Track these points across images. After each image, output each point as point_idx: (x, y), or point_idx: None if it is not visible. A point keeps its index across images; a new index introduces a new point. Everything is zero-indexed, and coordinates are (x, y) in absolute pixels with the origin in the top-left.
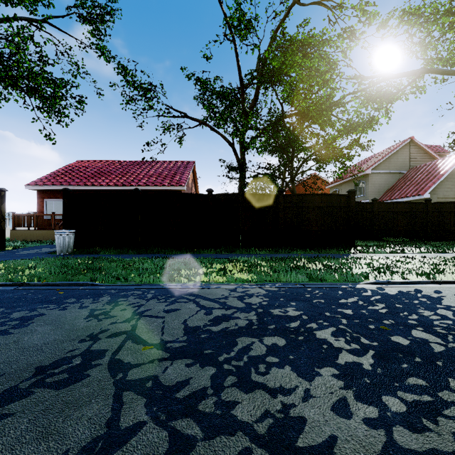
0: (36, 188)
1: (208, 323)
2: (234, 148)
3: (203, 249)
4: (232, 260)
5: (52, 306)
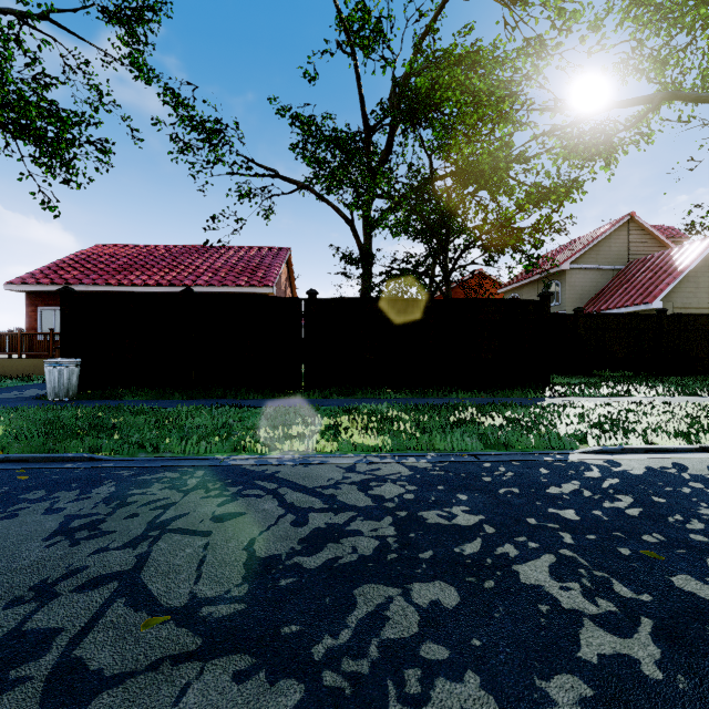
0: (23, 289)
1: (298, 546)
2: (355, 228)
3: (302, 391)
4: (350, 410)
5: None
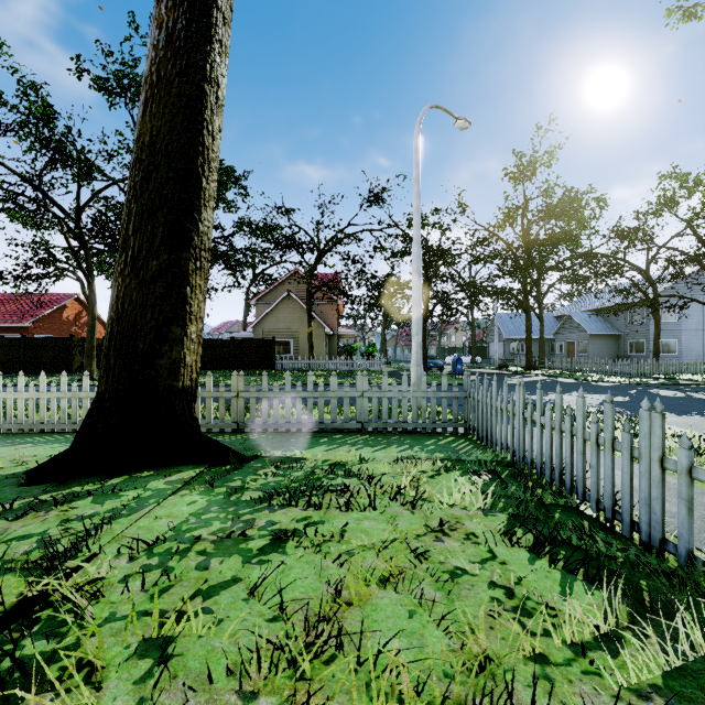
0: None
1: None
2: None
3: None
4: None
5: None
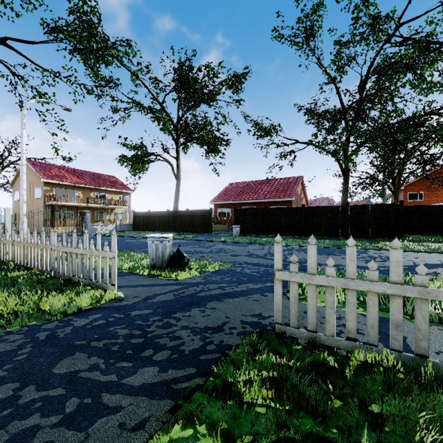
0: (214, 203)
1: (286, 249)
2: (338, 159)
3: (300, 236)
4: None
5: (249, 245)
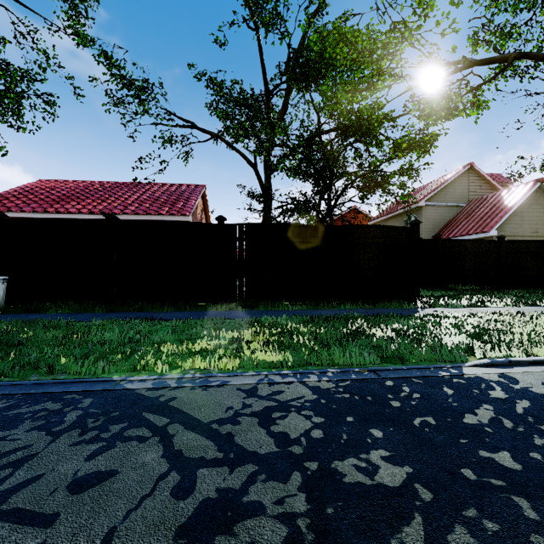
0: None
1: None
2: (258, 171)
3: (212, 304)
4: (253, 322)
5: None
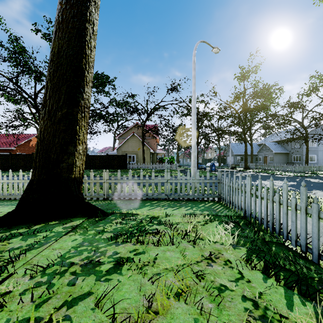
0: None
1: None
2: None
3: None
4: None
5: None
